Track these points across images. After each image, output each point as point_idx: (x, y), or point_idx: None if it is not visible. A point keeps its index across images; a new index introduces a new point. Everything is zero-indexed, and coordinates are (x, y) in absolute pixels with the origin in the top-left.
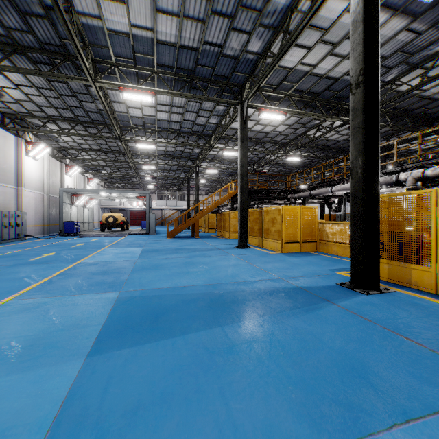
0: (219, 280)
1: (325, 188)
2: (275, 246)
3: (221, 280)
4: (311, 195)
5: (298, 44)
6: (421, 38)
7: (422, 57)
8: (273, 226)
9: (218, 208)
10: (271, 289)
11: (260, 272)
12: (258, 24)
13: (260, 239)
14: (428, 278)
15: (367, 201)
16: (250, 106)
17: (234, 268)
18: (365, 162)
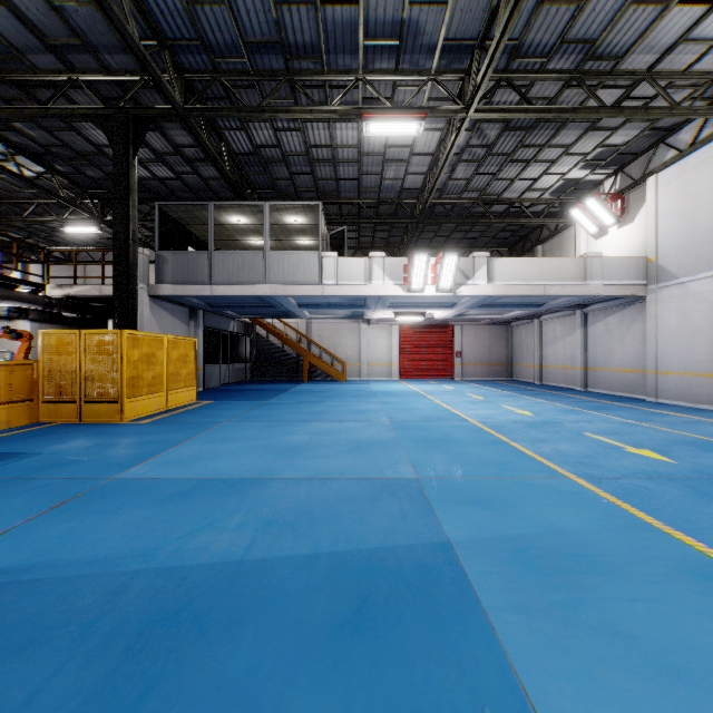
0: None
1: None
2: None
3: None
4: None
5: None
6: None
7: None
8: None
9: None
10: None
11: None
12: None
13: None
14: None
15: None
16: None
17: None
18: None
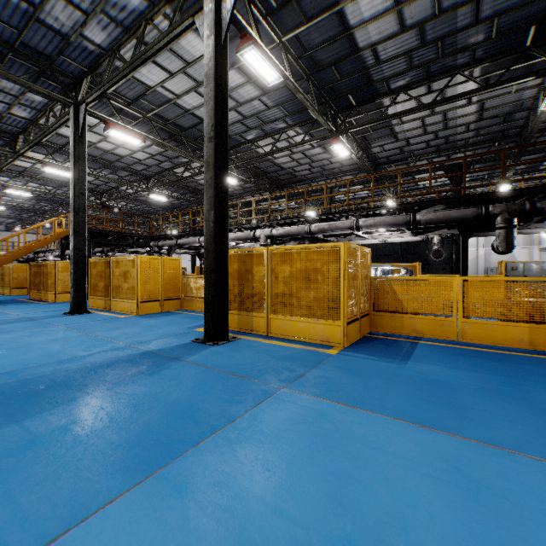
0: (26, 364)
1: (193, 237)
2: (128, 307)
3: (30, 363)
4: (177, 245)
5: (157, 62)
6: (270, 112)
7: (273, 129)
8: (126, 282)
9: (35, 254)
10: (112, 359)
11: (99, 343)
12: (100, 9)
13: (107, 299)
14: (264, 323)
15: (217, 255)
16: (90, 113)
17: (58, 343)
18: (216, 217)
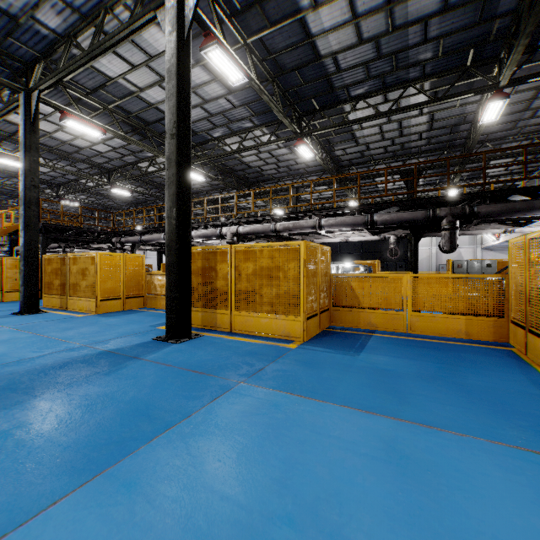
0: None
1: (158, 234)
2: (87, 306)
3: None
4: (142, 241)
5: (118, 53)
6: (237, 111)
7: (239, 128)
8: (84, 279)
9: None
10: (65, 360)
11: (52, 343)
12: None
13: (63, 298)
14: (227, 319)
15: (180, 252)
16: (44, 101)
17: (5, 345)
18: (178, 214)
